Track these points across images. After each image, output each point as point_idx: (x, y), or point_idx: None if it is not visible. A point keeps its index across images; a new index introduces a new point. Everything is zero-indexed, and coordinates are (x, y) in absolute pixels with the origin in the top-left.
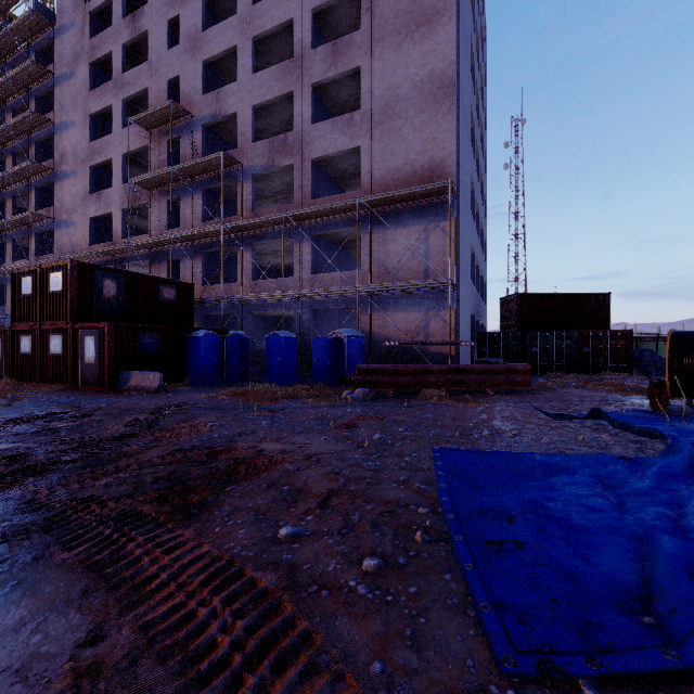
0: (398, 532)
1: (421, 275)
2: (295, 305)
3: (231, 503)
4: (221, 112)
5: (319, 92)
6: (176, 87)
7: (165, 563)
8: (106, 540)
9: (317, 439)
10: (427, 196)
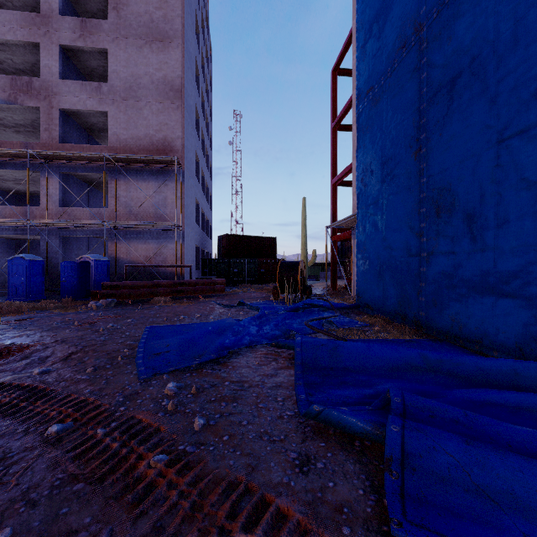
0: (110, 359)
1: (157, 218)
2: (42, 231)
3: None
4: None
5: (68, 52)
6: None
7: None
8: None
9: (63, 332)
10: (162, 163)
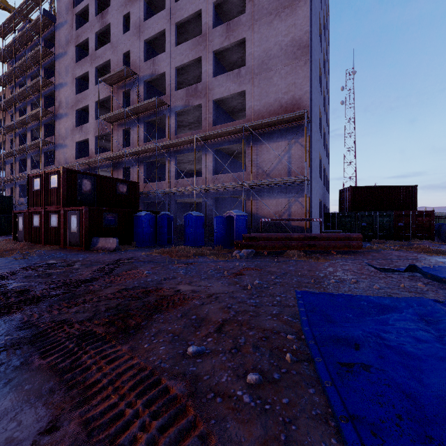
0: (273, 353)
1: (285, 174)
2: (202, 195)
3: (156, 327)
4: (156, 72)
5: (218, 56)
6: (128, 58)
7: (106, 371)
8: (70, 352)
9: (215, 283)
10: (290, 122)
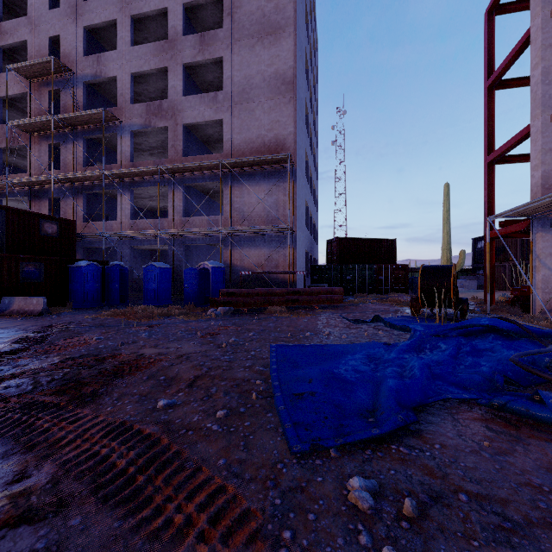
0: (241, 395)
1: (269, 222)
2: (169, 241)
3: (119, 391)
4: (102, 73)
5: (189, 71)
6: (56, 44)
7: (71, 429)
8: (16, 422)
9: (187, 344)
10: (273, 163)
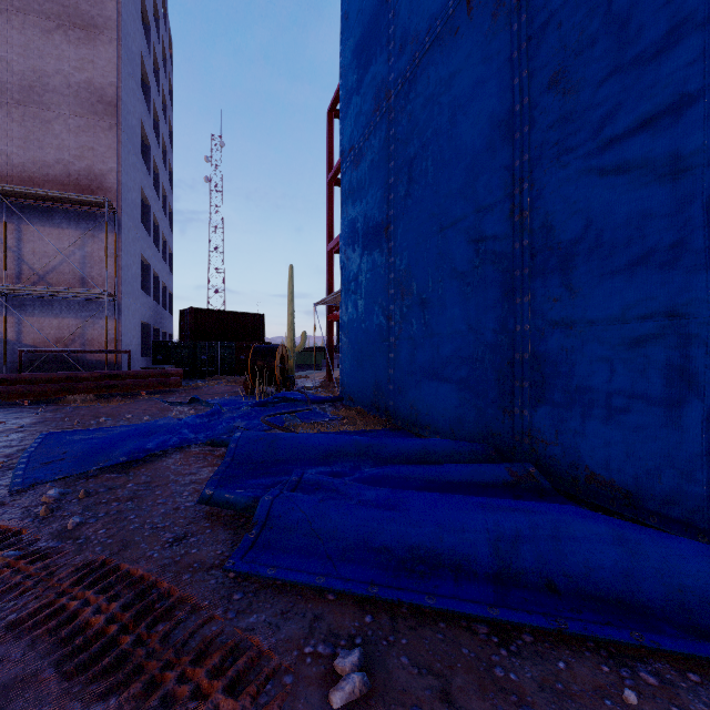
0: None
1: (77, 282)
2: None
3: None
4: None
5: None
6: None
7: None
8: None
9: None
10: (84, 204)
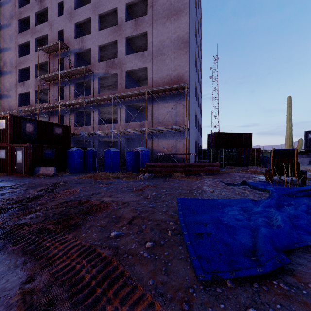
0: (161, 232)
1: (174, 124)
2: (118, 136)
3: (89, 223)
4: (83, 47)
5: (129, 41)
6: (61, 34)
7: (60, 248)
8: (33, 241)
9: (127, 195)
10: (176, 90)
